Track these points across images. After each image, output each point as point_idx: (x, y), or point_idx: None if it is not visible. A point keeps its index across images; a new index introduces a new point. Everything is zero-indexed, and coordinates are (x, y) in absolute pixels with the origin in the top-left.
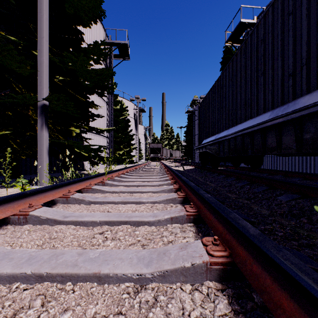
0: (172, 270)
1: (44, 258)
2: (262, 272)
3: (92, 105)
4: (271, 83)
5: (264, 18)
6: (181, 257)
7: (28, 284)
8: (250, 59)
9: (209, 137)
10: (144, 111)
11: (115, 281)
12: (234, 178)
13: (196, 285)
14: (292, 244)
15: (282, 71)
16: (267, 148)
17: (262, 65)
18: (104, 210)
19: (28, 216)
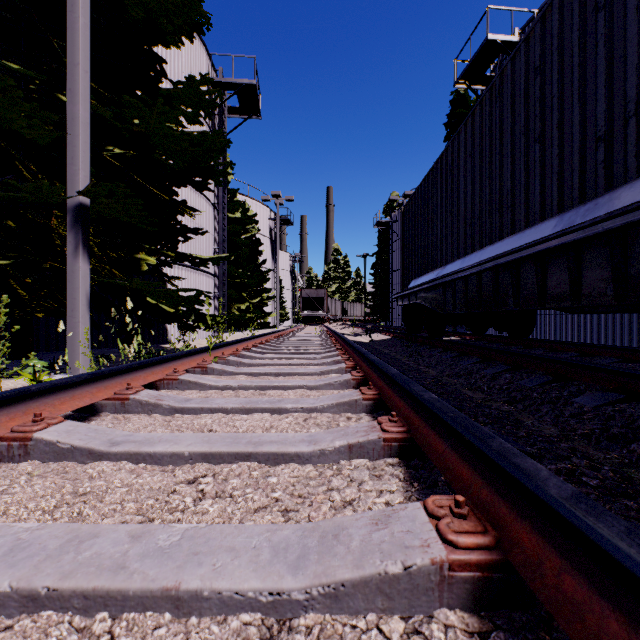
0: (355, 582)
1: (49, 548)
2: (592, 597)
3: (184, 208)
4: (558, 158)
5: (542, 21)
6: (376, 546)
7: (0, 618)
8: (511, 110)
9: (423, 275)
10: (290, 223)
11: (215, 610)
12: (476, 359)
13: (414, 621)
14: (625, 508)
15: (582, 131)
16: (548, 296)
17: (538, 121)
18: (201, 428)
19: (30, 443)
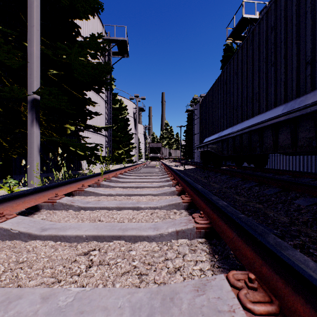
0: None
1: None
2: None
3: (89, 102)
4: (284, 74)
5: (275, 2)
6: (199, 309)
7: None
8: (258, 50)
9: (211, 136)
10: (143, 110)
11: None
12: (239, 179)
13: None
14: None
15: (297, 59)
16: (279, 146)
17: (273, 55)
18: (94, 219)
19: None
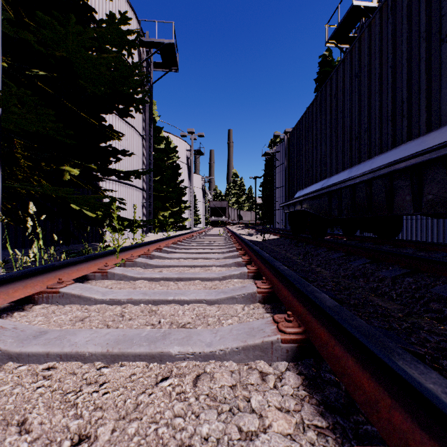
0: None
1: None
2: None
3: (111, 132)
4: None
5: None
6: None
7: None
8: (407, 21)
9: (308, 187)
10: (201, 153)
11: None
12: (365, 259)
13: None
14: None
15: None
16: None
17: (446, 20)
18: (12, 414)
19: None
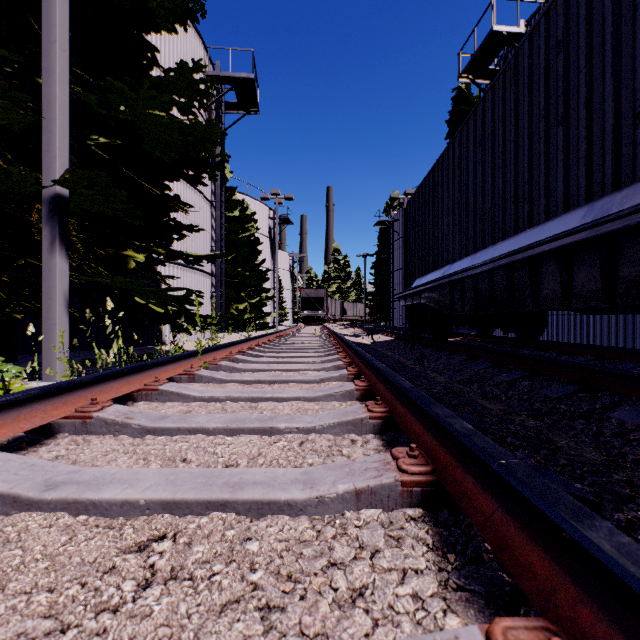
0: None
1: None
2: None
3: (177, 203)
4: (585, 141)
5: None
6: None
7: None
8: (528, 92)
9: (428, 274)
10: (289, 222)
11: None
12: (488, 363)
13: None
14: None
15: (616, 108)
16: (574, 295)
17: (561, 102)
18: (173, 456)
19: None
